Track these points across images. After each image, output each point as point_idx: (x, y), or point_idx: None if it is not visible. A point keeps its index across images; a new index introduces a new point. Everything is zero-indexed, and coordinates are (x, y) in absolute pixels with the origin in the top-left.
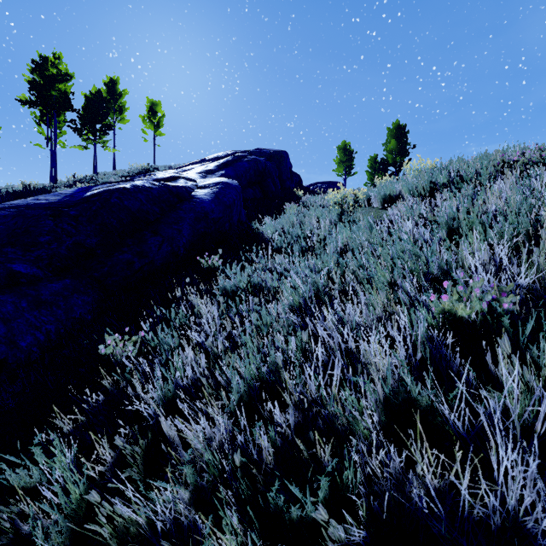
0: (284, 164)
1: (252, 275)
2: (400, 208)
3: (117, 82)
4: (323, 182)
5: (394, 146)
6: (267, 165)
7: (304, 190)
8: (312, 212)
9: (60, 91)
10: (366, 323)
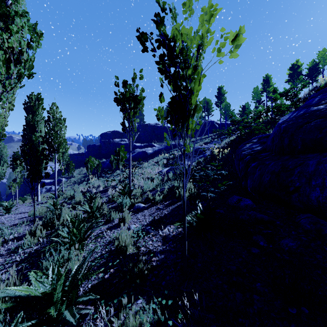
0: None
1: None
2: None
3: (324, 49)
4: None
5: None
6: None
7: None
8: None
9: (298, 72)
10: None
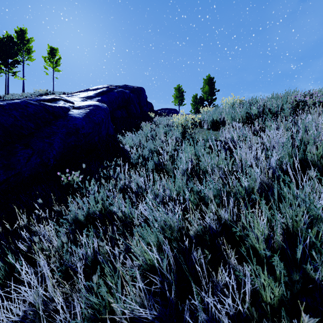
0: (142, 95)
1: (108, 194)
2: (227, 131)
3: (25, 31)
4: (166, 109)
5: (207, 89)
6: (130, 95)
7: (155, 113)
8: (161, 130)
9: None
10: (252, 320)
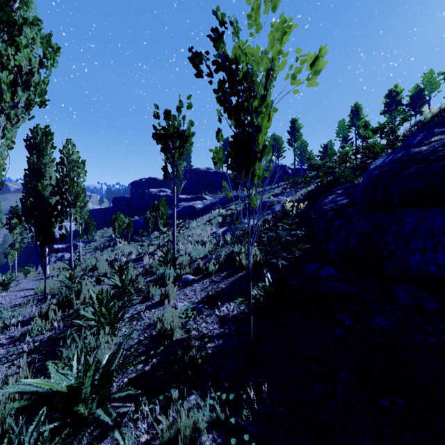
0: None
1: None
2: None
3: (430, 71)
4: None
5: None
6: None
7: None
8: None
9: (397, 101)
10: None
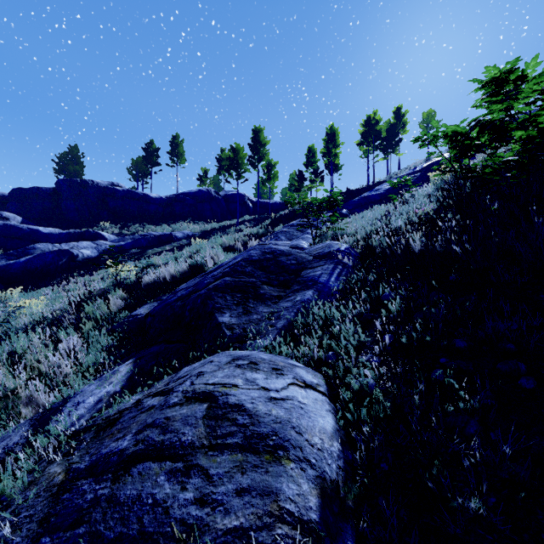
0: None
1: None
2: None
3: (401, 108)
4: None
5: None
6: None
7: None
8: None
9: (377, 131)
10: None
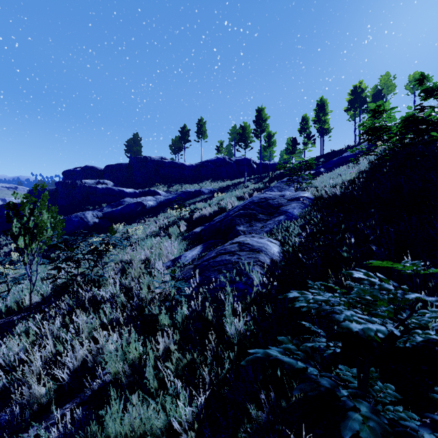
0: None
1: None
2: None
3: (387, 73)
4: None
5: None
6: None
7: None
8: None
9: (362, 98)
10: None
